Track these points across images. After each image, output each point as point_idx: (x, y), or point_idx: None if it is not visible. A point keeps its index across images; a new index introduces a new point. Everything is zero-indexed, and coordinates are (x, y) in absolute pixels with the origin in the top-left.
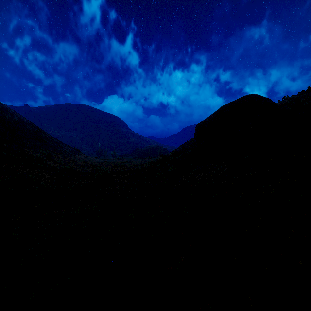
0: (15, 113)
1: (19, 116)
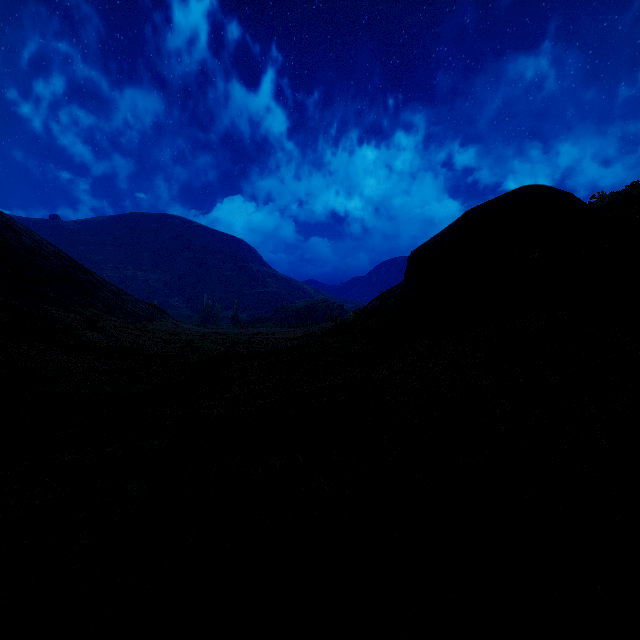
0: (26, 232)
1: (34, 237)
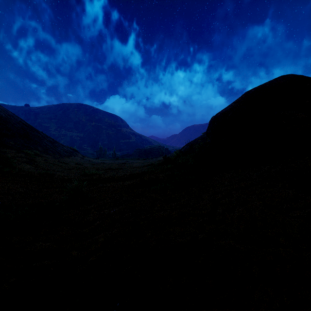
0: (3, 110)
1: (8, 113)
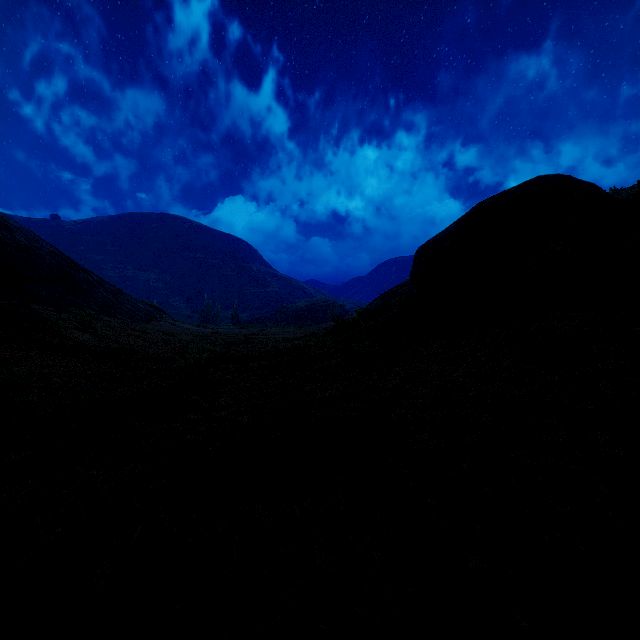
0: (20, 230)
1: (29, 235)
